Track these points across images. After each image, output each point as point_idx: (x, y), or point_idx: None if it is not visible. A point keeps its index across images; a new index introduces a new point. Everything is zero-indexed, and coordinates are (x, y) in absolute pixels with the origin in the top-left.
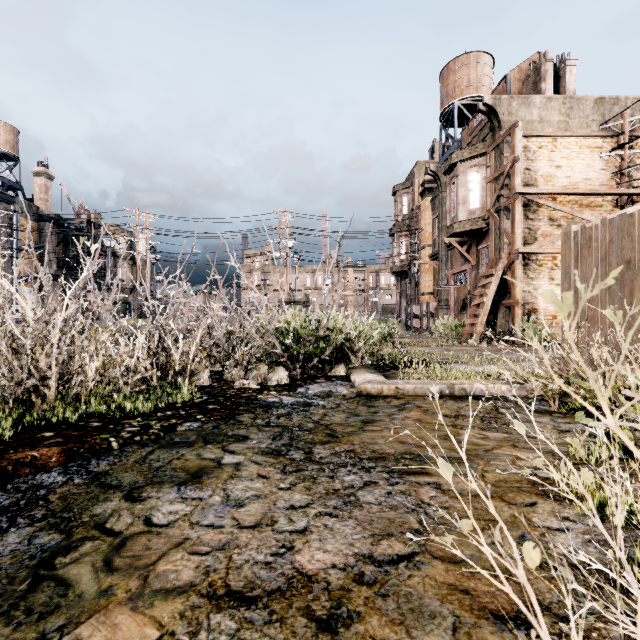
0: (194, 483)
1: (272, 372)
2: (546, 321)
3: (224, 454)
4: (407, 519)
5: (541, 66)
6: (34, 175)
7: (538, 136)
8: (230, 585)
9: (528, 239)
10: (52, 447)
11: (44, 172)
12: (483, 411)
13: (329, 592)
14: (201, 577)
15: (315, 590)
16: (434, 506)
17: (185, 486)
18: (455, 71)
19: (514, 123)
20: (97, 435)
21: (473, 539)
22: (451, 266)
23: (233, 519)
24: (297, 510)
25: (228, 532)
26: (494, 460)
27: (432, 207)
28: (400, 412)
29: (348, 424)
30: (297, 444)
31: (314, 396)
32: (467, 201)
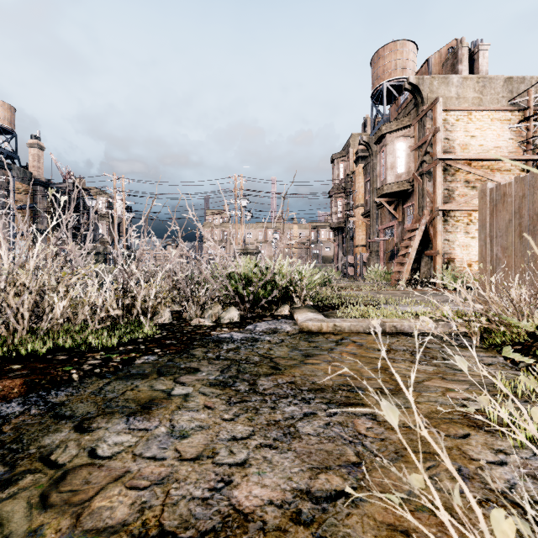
0: (143, 414)
1: (225, 311)
2: (462, 269)
3: (175, 385)
4: (345, 451)
5: (458, 50)
6: (28, 146)
7: (455, 110)
8: (163, 524)
9: (447, 198)
10: (16, 379)
11: (36, 143)
12: (412, 346)
13: (265, 533)
14: (135, 515)
15: (250, 531)
16: (371, 438)
17: (134, 417)
18: (384, 57)
19: (435, 99)
20: (60, 367)
21: (426, 500)
22: (381, 222)
23: (175, 451)
24: (238, 441)
25: (169, 465)
26: (425, 392)
27: (364, 172)
28: (337, 347)
29: (290, 357)
30: (243, 376)
31: (261, 332)
32: (394, 166)
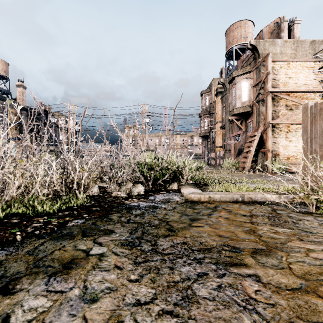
0: (62, 274)
1: (134, 187)
2: (284, 160)
3: (93, 245)
4: (242, 320)
5: (281, 24)
6: (16, 86)
7: (279, 61)
8: None
9: (274, 116)
10: None
11: (21, 85)
12: (267, 212)
13: None
14: None
15: None
16: (261, 303)
17: (54, 277)
18: (233, 30)
19: (267, 54)
20: (10, 230)
21: None
22: (232, 132)
23: (83, 319)
24: (142, 307)
25: None
26: (291, 252)
27: (221, 101)
28: (214, 212)
29: (181, 221)
30: (146, 237)
31: (159, 202)
32: (241, 97)
